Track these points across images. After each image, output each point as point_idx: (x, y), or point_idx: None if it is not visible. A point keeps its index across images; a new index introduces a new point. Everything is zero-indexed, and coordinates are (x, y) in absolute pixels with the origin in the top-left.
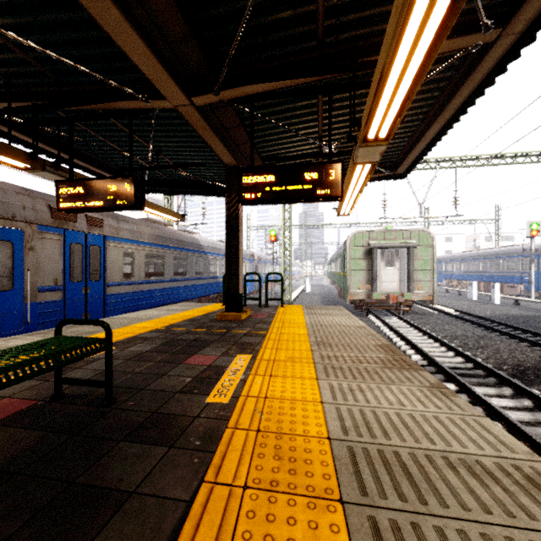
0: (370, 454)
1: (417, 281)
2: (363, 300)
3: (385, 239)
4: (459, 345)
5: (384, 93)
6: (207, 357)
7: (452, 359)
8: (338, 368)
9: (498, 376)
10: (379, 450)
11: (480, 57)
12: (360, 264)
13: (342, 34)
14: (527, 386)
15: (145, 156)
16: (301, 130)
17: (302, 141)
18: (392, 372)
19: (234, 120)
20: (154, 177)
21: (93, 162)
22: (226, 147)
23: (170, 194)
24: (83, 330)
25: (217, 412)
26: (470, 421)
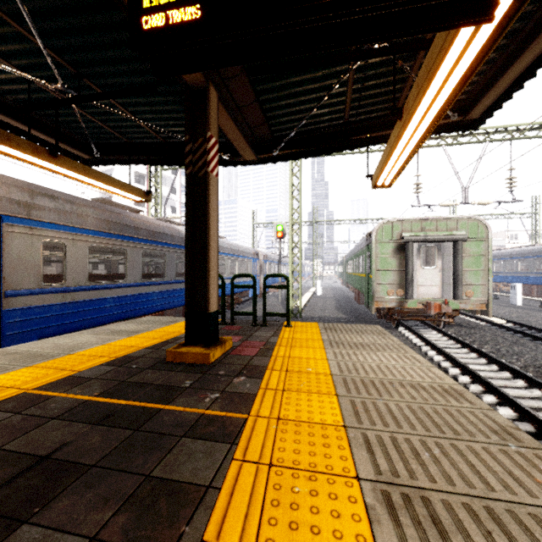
0: None
1: (465, 284)
2: (392, 308)
3: (423, 231)
4: None
5: None
6: None
7: None
8: None
9: None
10: None
11: None
12: (389, 262)
13: None
14: None
15: None
16: None
17: None
18: None
19: None
20: (109, 140)
21: None
22: None
23: (129, 163)
24: None
25: None
26: None
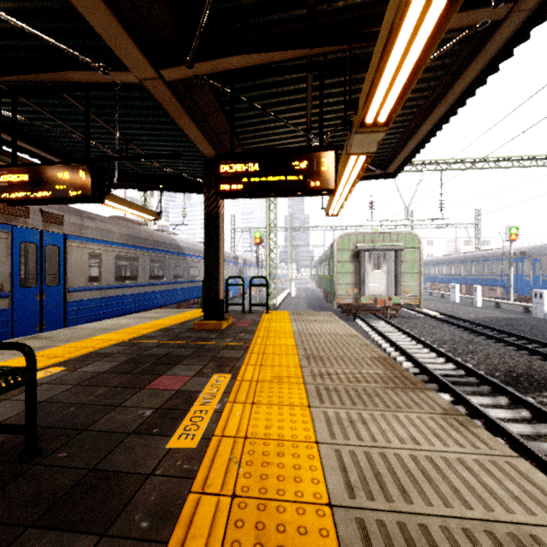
0: (389, 532)
1: (404, 284)
2: (350, 304)
3: (373, 242)
4: (448, 350)
5: (389, 60)
6: (177, 379)
7: (443, 366)
8: (333, 390)
9: (492, 384)
10: (400, 524)
11: (484, 41)
12: (347, 267)
13: (336, 1)
14: (522, 394)
15: (114, 146)
16: (288, 120)
17: (289, 133)
18: (396, 393)
19: (213, 104)
20: (126, 170)
21: (53, 151)
22: (204, 135)
23: (144, 190)
24: (32, 345)
25: (180, 464)
26: (503, 465)
